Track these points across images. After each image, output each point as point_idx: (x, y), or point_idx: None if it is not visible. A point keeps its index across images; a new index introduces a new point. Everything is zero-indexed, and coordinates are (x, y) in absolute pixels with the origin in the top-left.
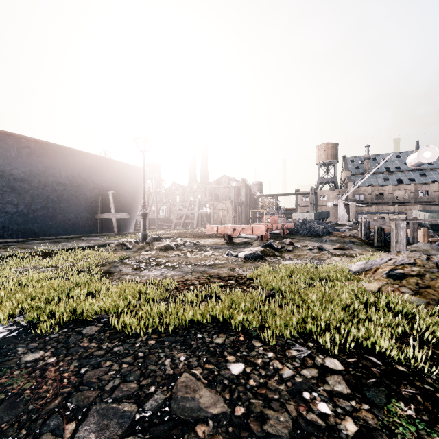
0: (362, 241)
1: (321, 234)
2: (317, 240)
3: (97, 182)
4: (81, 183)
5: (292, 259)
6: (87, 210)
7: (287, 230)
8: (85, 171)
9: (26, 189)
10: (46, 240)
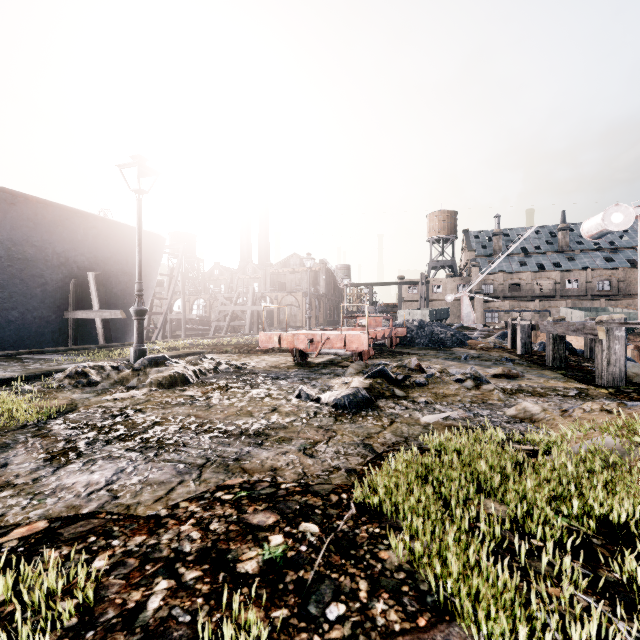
0: (521, 356)
1: (449, 345)
2: (449, 356)
3: (66, 255)
4: (33, 255)
5: (434, 406)
6: (47, 305)
7: (397, 338)
8: (40, 234)
9: None
10: None
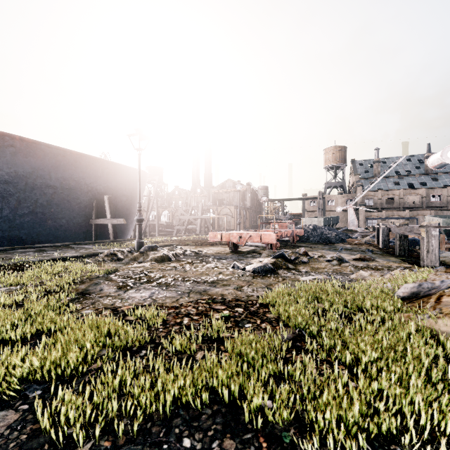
0: (381, 249)
1: (333, 242)
2: (331, 248)
3: (92, 185)
4: (74, 186)
5: (309, 273)
6: (80, 216)
7: (297, 237)
8: (78, 173)
9: (11, 192)
10: (32, 248)
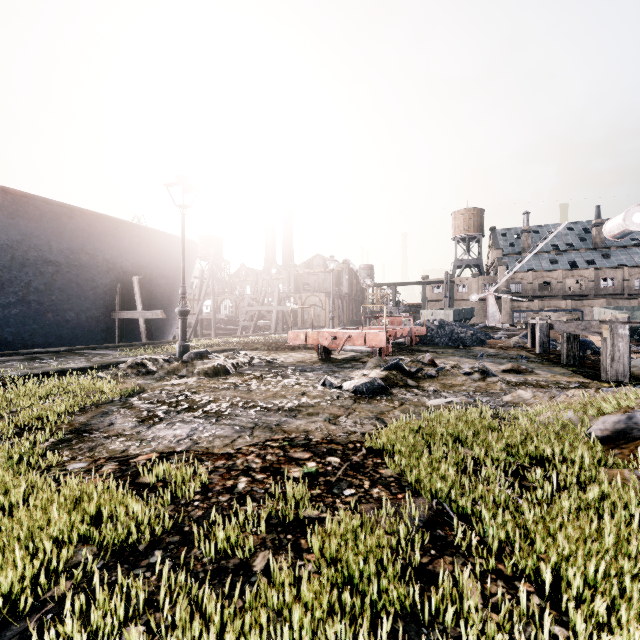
0: (538, 355)
1: (469, 344)
2: (466, 354)
3: (114, 261)
4: (87, 262)
5: (440, 394)
6: (97, 306)
7: (417, 337)
8: (92, 243)
9: None
10: (20, 355)
